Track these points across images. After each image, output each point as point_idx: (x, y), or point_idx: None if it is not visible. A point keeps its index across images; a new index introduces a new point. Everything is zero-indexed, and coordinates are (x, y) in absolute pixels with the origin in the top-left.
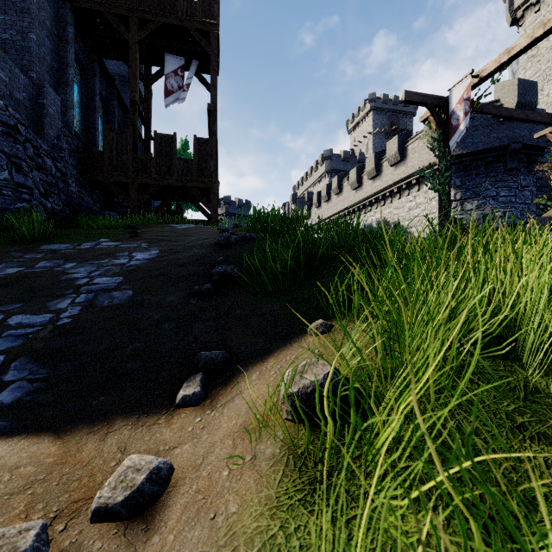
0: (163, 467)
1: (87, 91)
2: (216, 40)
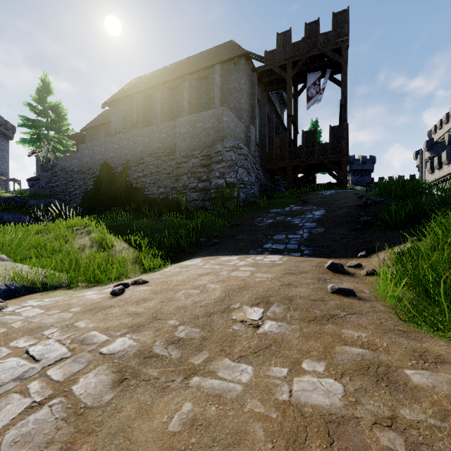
0: (360, 264)
1: (261, 116)
2: (346, 51)
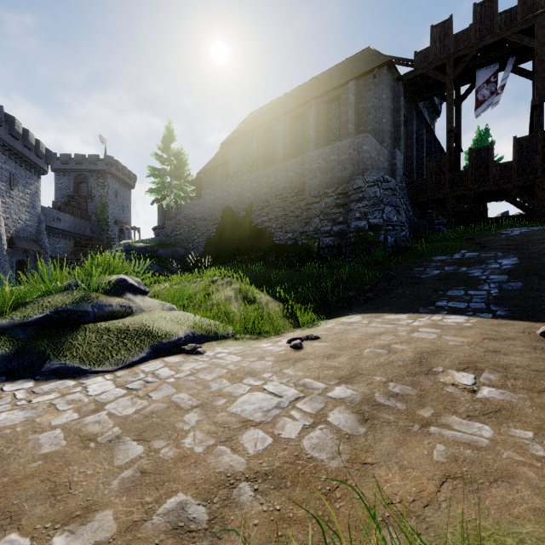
0: None
1: (407, 134)
2: (542, 29)
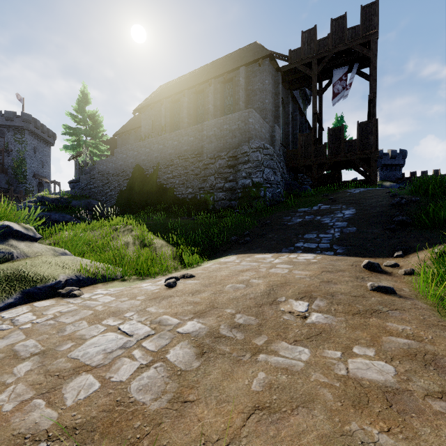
0: (397, 263)
1: (285, 114)
2: (375, 44)
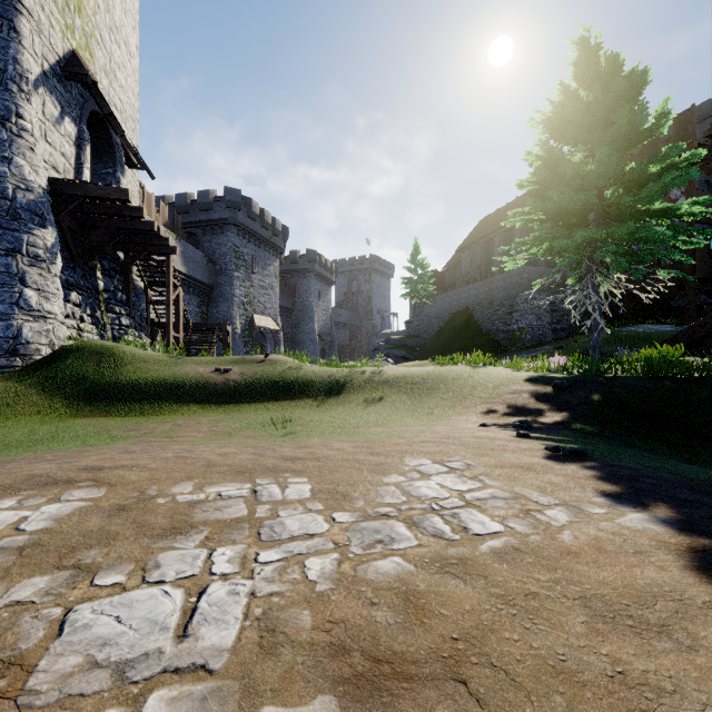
0: None
1: None
2: None
